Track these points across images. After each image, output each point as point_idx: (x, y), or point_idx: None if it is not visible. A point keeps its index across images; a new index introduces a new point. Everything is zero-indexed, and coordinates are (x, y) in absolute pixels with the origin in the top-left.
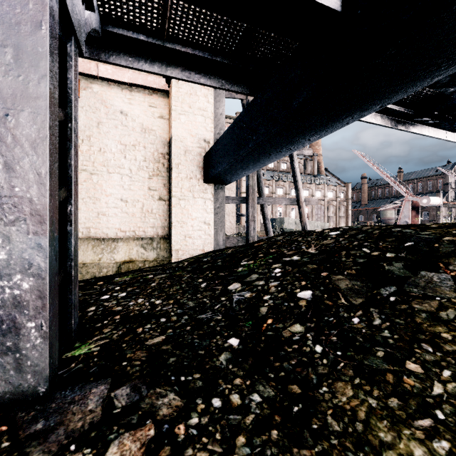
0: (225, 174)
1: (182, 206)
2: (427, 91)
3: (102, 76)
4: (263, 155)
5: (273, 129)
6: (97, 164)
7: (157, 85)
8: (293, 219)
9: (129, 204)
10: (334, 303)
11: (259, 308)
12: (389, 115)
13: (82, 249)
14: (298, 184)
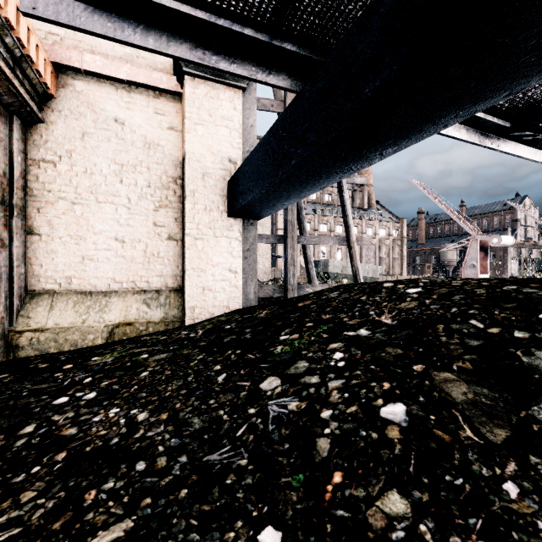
0: (257, 205)
1: (199, 249)
2: (533, 94)
3: (89, 69)
4: (312, 178)
5: (329, 135)
6: (81, 191)
7: (166, 85)
8: (339, 261)
9: (127, 245)
10: (454, 438)
11: (315, 441)
12: (477, 127)
13: (58, 307)
14: (348, 220)
